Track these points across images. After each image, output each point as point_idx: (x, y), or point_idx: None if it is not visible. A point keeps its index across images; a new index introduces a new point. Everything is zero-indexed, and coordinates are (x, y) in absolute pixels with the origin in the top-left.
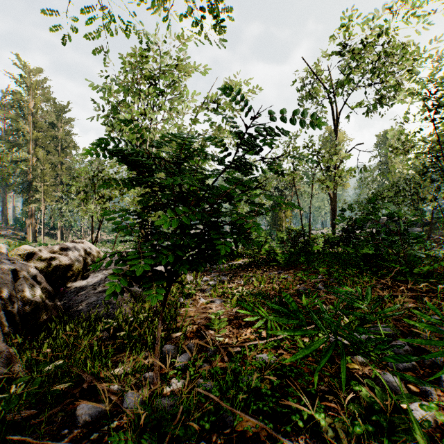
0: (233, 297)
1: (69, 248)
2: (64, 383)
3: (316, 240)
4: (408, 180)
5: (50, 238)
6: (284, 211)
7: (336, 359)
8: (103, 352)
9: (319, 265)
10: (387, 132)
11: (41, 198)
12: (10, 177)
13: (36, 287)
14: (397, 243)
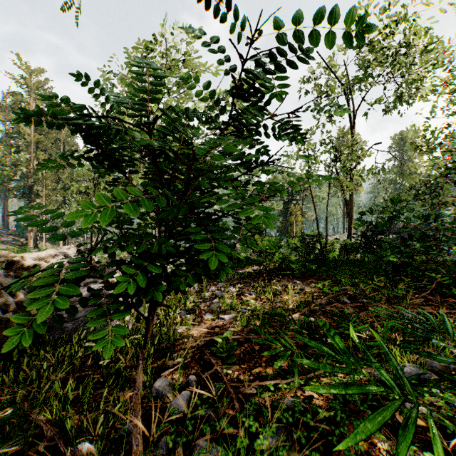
0: (243, 313)
1: (57, 254)
2: (9, 446)
3: (332, 246)
4: (428, 183)
5: (52, 244)
6: (295, 216)
7: (398, 418)
8: (69, 397)
9: (339, 274)
10: (402, 134)
11: (42, 202)
12: (7, 180)
13: (10, 301)
14: (434, 250)
